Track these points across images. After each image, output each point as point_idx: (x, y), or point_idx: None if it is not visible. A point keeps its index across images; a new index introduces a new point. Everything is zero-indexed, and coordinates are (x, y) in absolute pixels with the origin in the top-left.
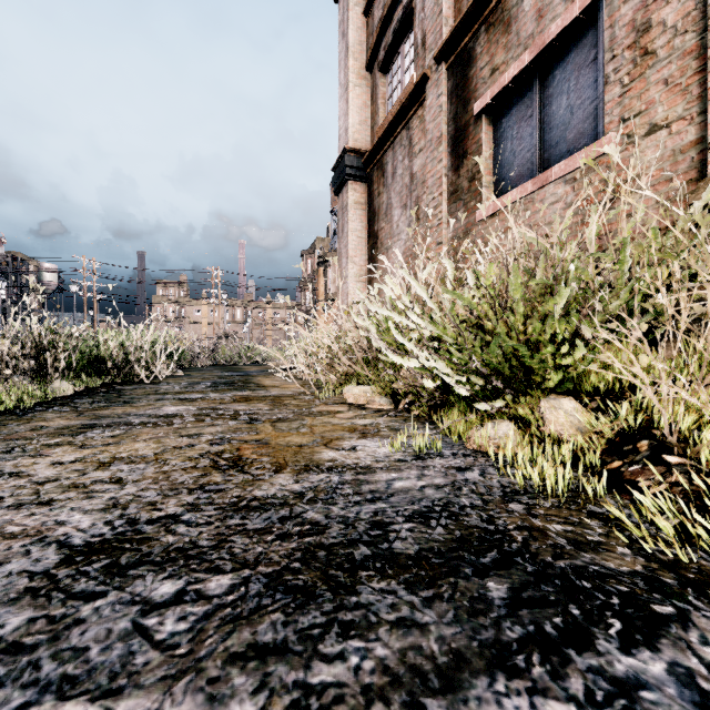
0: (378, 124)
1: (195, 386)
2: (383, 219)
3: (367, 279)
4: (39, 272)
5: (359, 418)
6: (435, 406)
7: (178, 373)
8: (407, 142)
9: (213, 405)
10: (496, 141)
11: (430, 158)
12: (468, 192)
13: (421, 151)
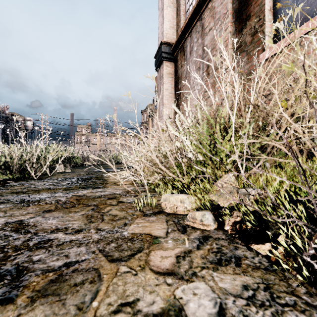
0: (181, 27)
1: (61, 182)
2: (184, 80)
3: (174, 116)
4: (24, 121)
5: (186, 276)
6: (300, 250)
7: (67, 170)
8: (200, 28)
9: (30, 216)
10: (276, 0)
11: (219, 29)
12: (251, 43)
13: (210, 30)
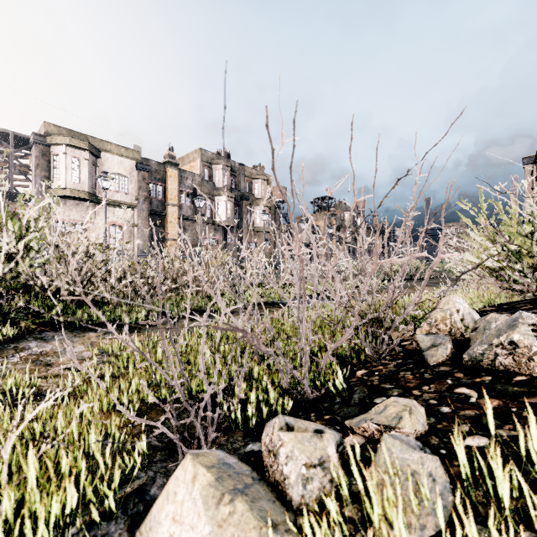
0: None
1: None
2: None
3: None
4: None
5: None
6: None
7: None
8: None
9: None
10: None
11: None
12: None
13: None
